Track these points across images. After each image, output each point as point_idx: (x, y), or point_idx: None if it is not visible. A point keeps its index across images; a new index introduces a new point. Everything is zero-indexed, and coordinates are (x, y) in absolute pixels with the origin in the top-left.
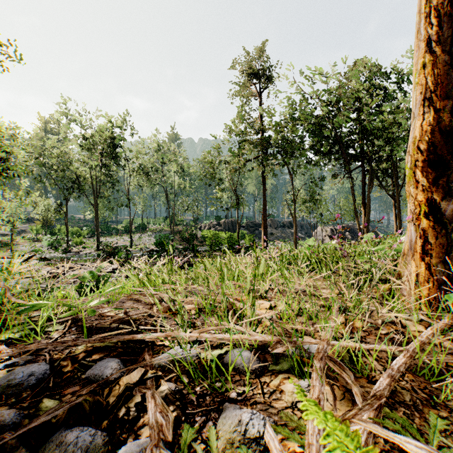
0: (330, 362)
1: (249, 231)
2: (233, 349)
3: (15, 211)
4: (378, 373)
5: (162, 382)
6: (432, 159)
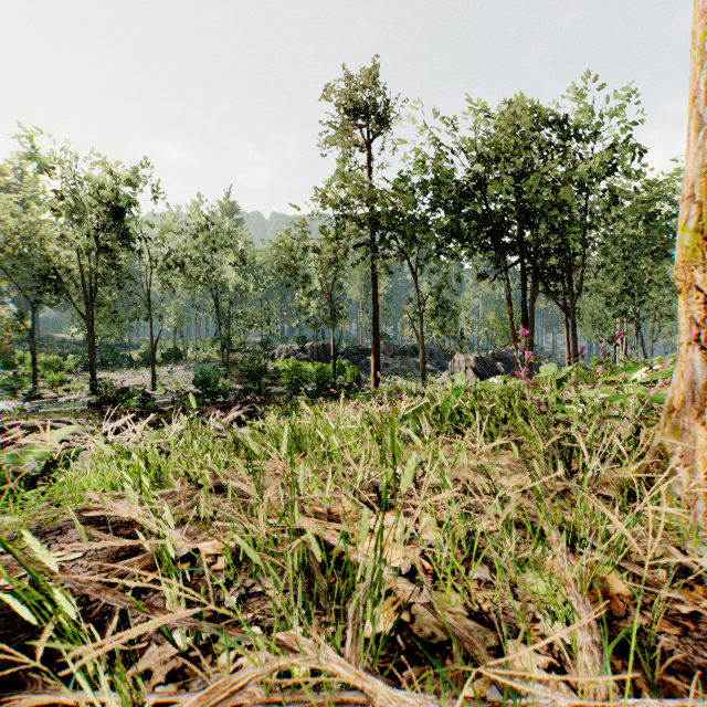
0: None
1: (351, 361)
2: None
3: None
4: None
5: None
6: None
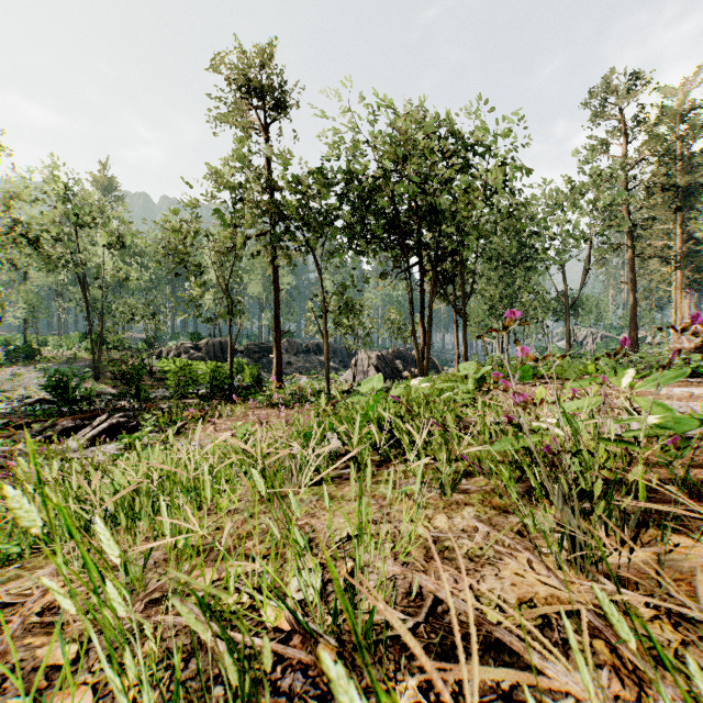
0: None
1: (252, 360)
2: None
3: None
4: None
5: None
6: None
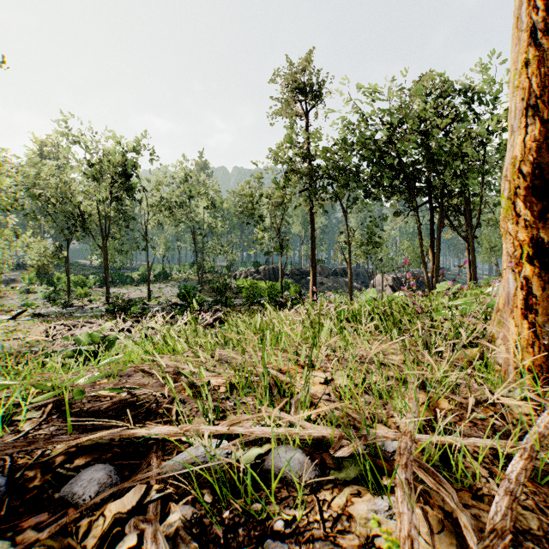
0: (420, 471)
1: (294, 280)
2: (278, 446)
3: (2, 256)
4: (483, 481)
5: (172, 507)
6: (537, 186)
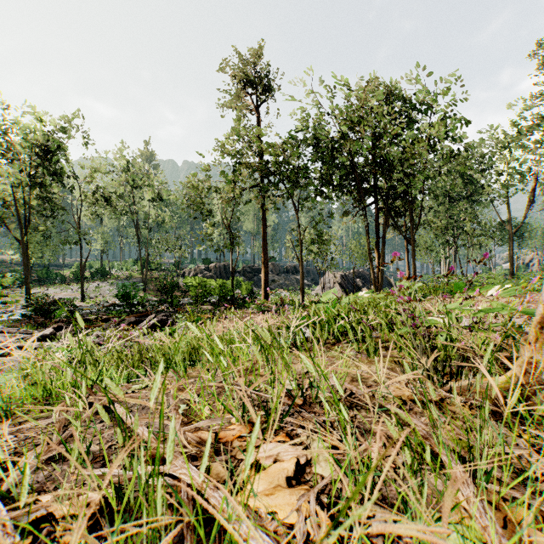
0: None
1: (246, 278)
2: None
3: None
4: None
5: None
6: None
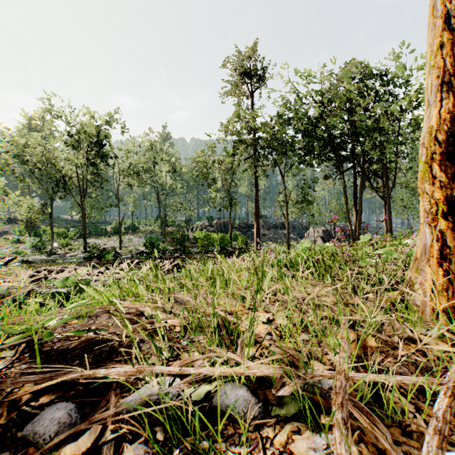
0: (355, 410)
1: (241, 232)
2: (225, 383)
3: None
4: (411, 416)
5: (125, 447)
6: (451, 151)
